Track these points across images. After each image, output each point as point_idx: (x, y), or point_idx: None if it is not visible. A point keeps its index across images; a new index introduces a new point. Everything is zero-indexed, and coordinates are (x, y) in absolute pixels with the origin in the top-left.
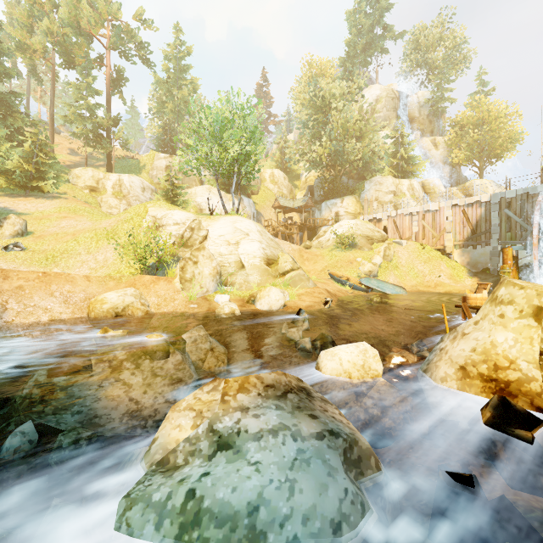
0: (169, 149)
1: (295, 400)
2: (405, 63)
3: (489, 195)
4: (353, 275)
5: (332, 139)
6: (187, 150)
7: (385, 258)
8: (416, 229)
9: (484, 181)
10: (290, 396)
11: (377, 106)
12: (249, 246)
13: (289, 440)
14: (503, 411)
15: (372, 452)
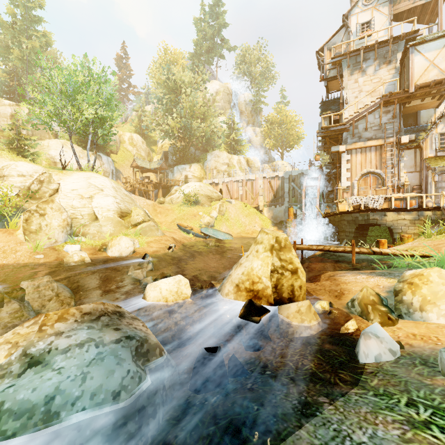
0: (16, 97)
1: (106, 321)
2: (237, 70)
3: (284, 172)
4: (196, 225)
5: (182, 116)
6: (36, 104)
7: (220, 213)
8: (241, 192)
9: (283, 162)
10: (103, 318)
11: (217, 97)
12: (103, 200)
13: (93, 348)
14: (249, 307)
15: (158, 345)
